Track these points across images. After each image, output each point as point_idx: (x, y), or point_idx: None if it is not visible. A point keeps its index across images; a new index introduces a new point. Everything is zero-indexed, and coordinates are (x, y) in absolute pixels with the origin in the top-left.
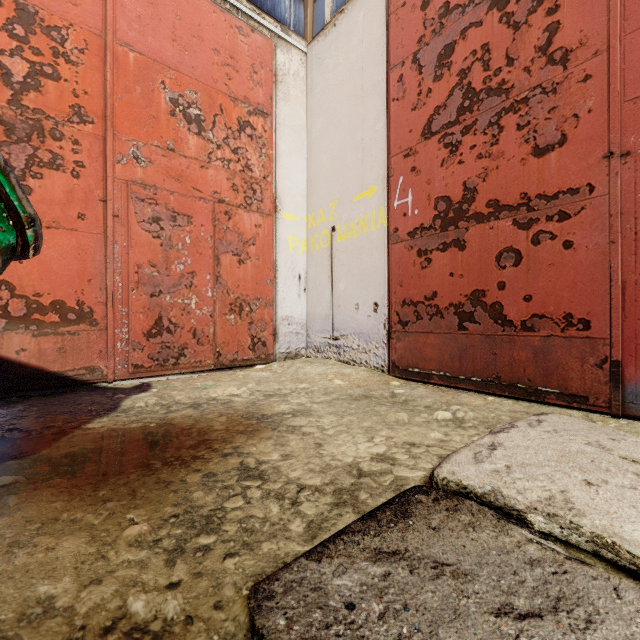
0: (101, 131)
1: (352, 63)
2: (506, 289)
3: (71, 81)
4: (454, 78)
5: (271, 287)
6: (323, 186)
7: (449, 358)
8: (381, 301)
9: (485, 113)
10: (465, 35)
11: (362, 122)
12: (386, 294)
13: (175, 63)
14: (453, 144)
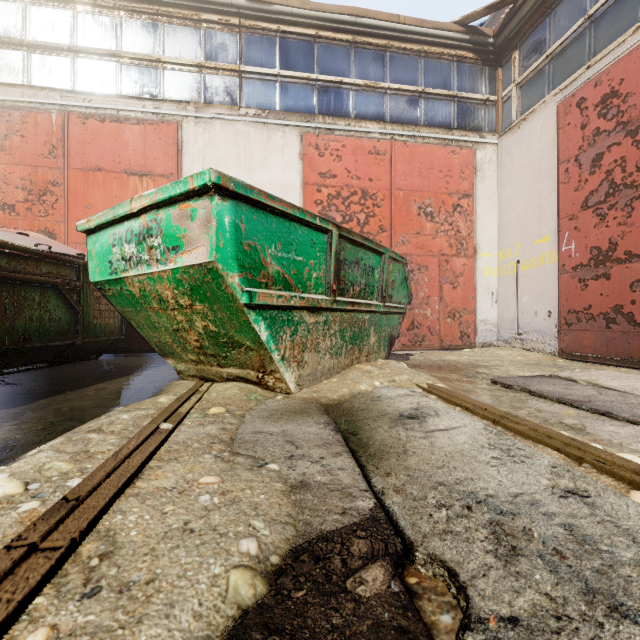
0: (389, 234)
1: (532, 154)
2: (636, 304)
3: (379, 215)
4: (602, 175)
5: (472, 301)
6: (510, 233)
7: (599, 346)
8: (553, 310)
9: (622, 198)
10: (610, 149)
11: (539, 194)
12: (557, 306)
13: (420, 188)
14: (602, 215)
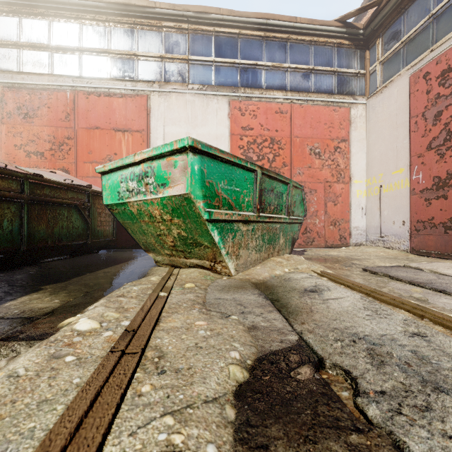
0: (289, 168)
1: (391, 111)
2: None
3: (282, 155)
4: (442, 126)
5: (348, 214)
6: (375, 166)
7: (439, 246)
8: (406, 220)
9: None
10: (447, 108)
11: (396, 139)
12: (409, 217)
13: (311, 135)
14: (441, 154)
